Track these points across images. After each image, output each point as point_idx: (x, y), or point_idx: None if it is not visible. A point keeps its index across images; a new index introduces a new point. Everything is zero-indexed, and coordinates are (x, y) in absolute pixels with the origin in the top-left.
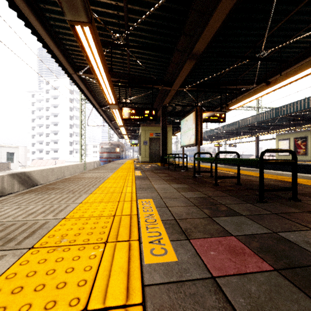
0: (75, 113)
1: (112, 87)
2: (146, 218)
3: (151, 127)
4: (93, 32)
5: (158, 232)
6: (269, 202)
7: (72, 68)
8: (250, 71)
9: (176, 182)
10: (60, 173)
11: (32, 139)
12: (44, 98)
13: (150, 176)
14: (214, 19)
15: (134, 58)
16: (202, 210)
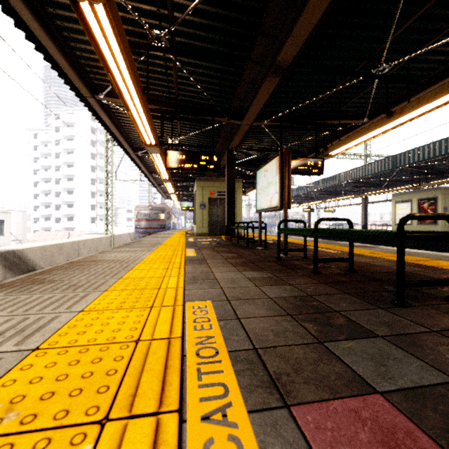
0: (99, 163)
1: (149, 117)
2: (198, 347)
3: (212, 182)
4: (111, 14)
5: (221, 383)
6: (415, 306)
7: (86, 87)
8: (359, 97)
9: (250, 268)
10: (73, 251)
11: (34, 200)
12: (52, 139)
13: (209, 257)
14: (312, 5)
15: (185, 73)
16: (302, 324)
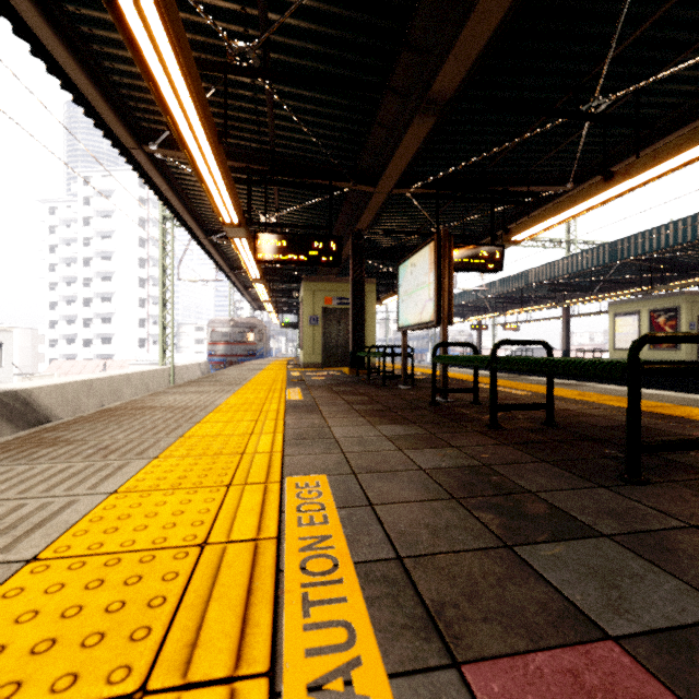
0: (151, 253)
1: (229, 179)
2: (304, 556)
3: (328, 284)
4: (166, 12)
5: (343, 622)
6: (658, 484)
7: (130, 133)
8: (560, 150)
9: (389, 419)
10: (110, 392)
11: (50, 311)
12: (79, 216)
13: (324, 401)
14: (488, 0)
15: (286, 111)
16: (476, 514)
